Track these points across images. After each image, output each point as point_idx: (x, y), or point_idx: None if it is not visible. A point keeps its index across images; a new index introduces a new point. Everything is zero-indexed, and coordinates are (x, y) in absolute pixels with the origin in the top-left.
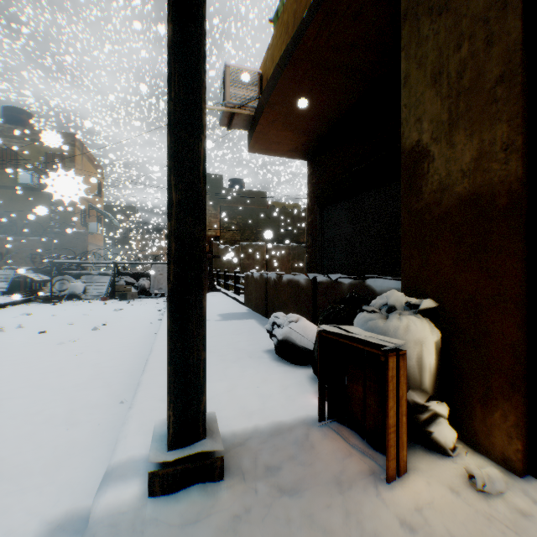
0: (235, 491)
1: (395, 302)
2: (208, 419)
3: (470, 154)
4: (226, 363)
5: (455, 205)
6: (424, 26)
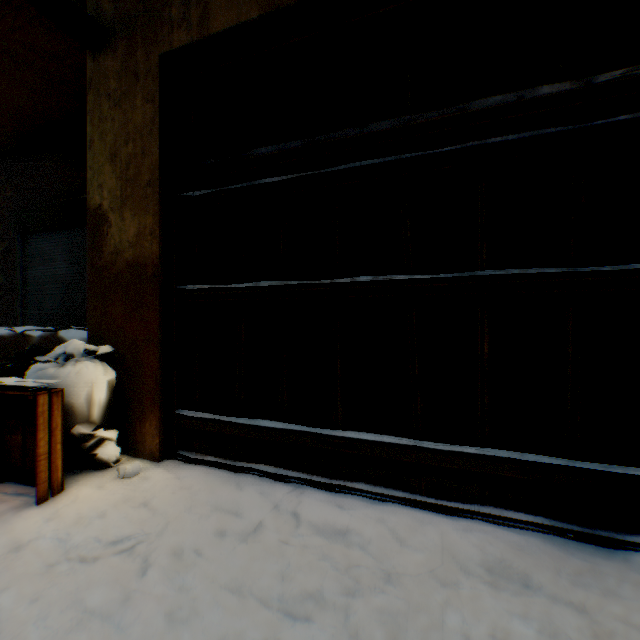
0: None
1: (75, 350)
2: None
3: (135, 231)
4: None
5: (126, 268)
6: (106, 106)
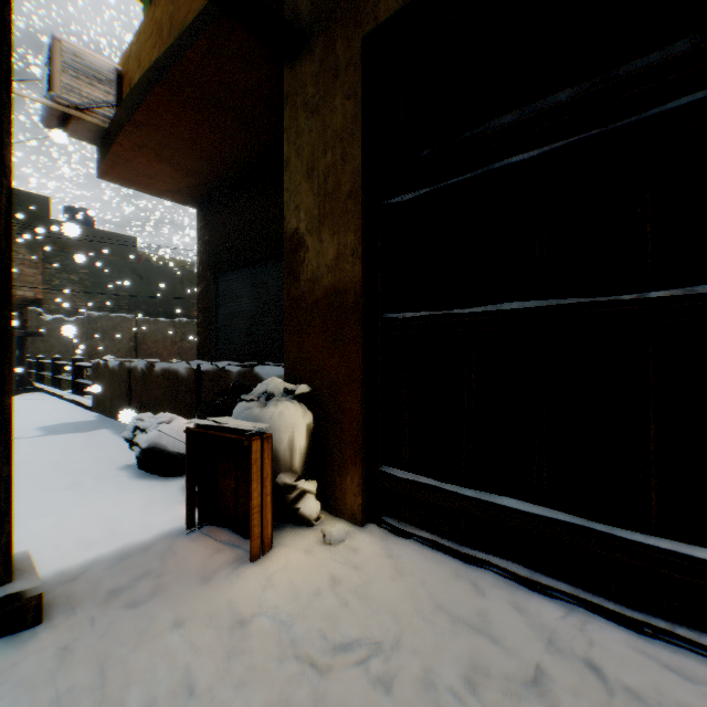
0: (61, 627)
1: (274, 389)
2: (17, 560)
3: (333, 253)
4: (52, 493)
5: (323, 297)
6: (302, 118)
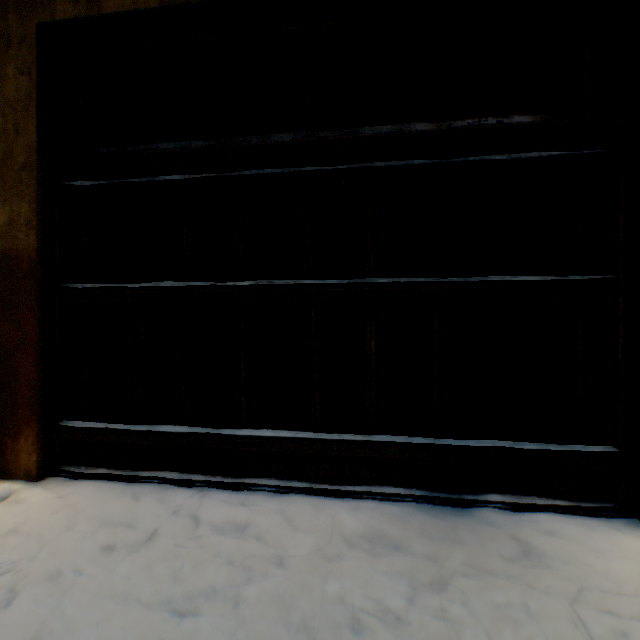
0: None
1: None
2: None
3: (6, 219)
4: None
5: None
6: None
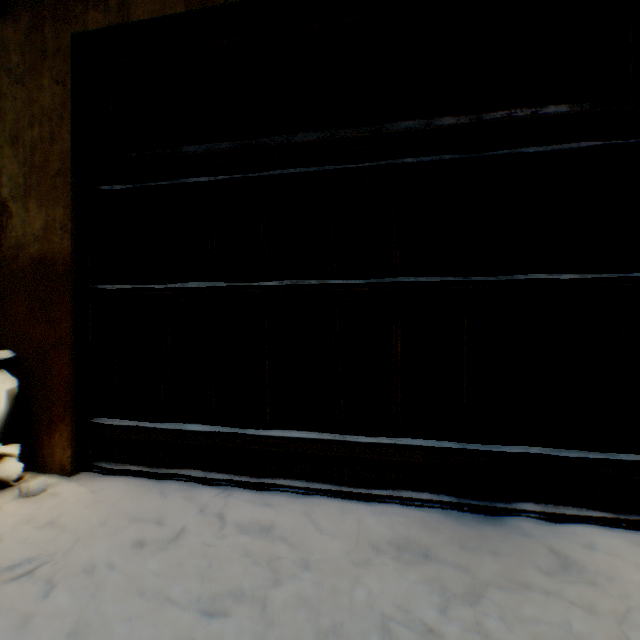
0: None
1: None
2: None
3: (43, 223)
4: None
5: (32, 264)
6: (7, 82)
